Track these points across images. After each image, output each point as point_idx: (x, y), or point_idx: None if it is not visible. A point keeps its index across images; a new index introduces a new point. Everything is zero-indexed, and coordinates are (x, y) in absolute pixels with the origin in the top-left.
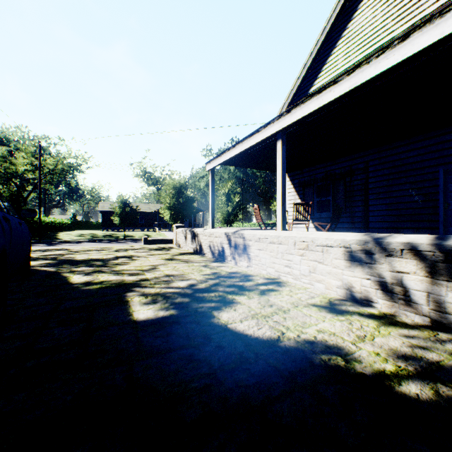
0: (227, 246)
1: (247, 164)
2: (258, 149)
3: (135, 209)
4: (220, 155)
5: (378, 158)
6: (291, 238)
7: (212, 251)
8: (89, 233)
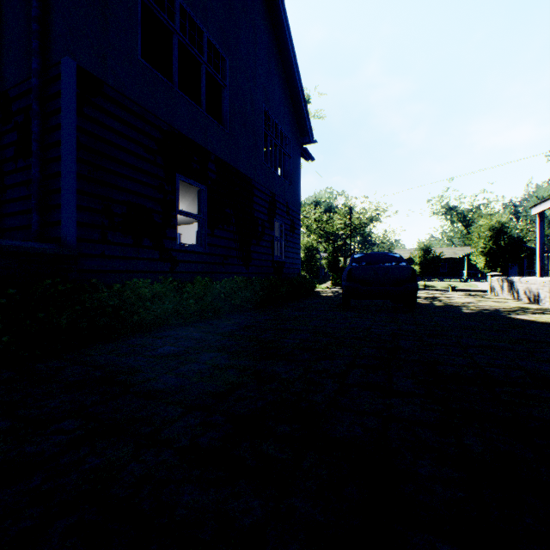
0: (540, 292)
1: None
2: None
3: (437, 256)
4: (547, 199)
5: None
6: None
7: (527, 297)
8: None
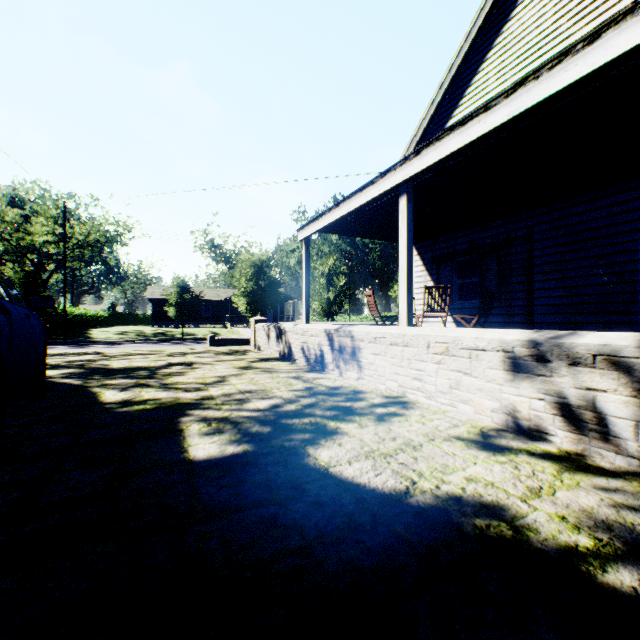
0: (328, 349)
1: (356, 232)
2: (373, 209)
3: (198, 296)
4: (318, 217)
5: (548, 221)
6: (422, 337)
7: (307, 356)
8: (133, 330)
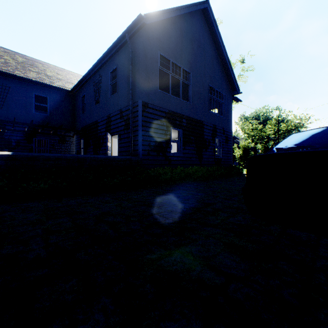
0: None
1: None
2: None
3: None
4: None
5: None
6: None
7: None
8: None
